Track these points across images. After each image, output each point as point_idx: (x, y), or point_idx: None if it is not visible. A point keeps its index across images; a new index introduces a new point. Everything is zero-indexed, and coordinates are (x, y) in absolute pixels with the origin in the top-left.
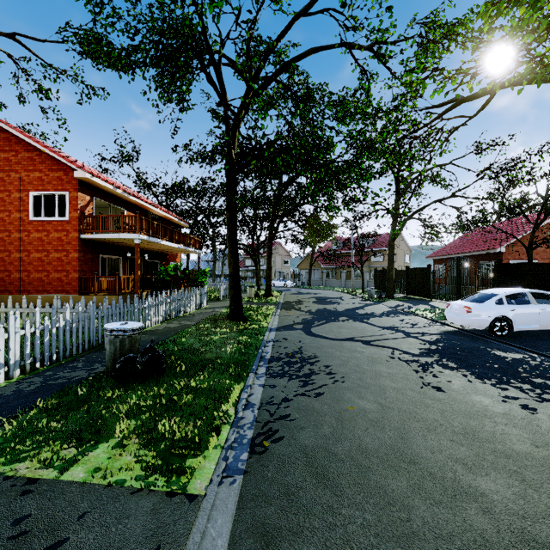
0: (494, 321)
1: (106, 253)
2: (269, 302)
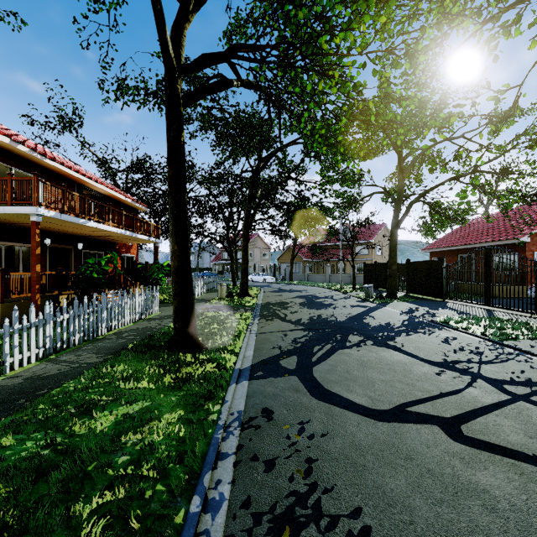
0: None
1: (1, 239)
2: (244, 304)
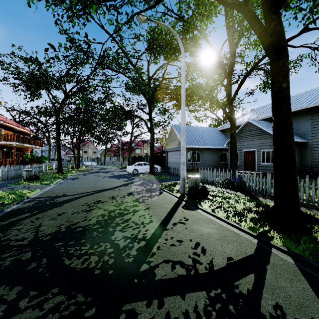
0: (134, 170)
1: None
2: (77, 170)
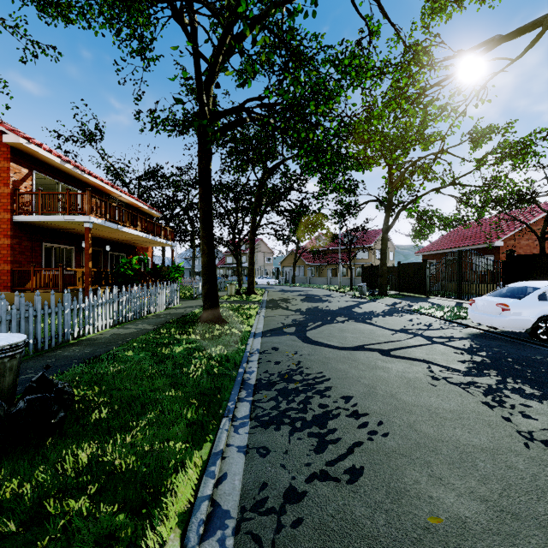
0: (538, 322)
1: (51, 242)
2: (252, 300)
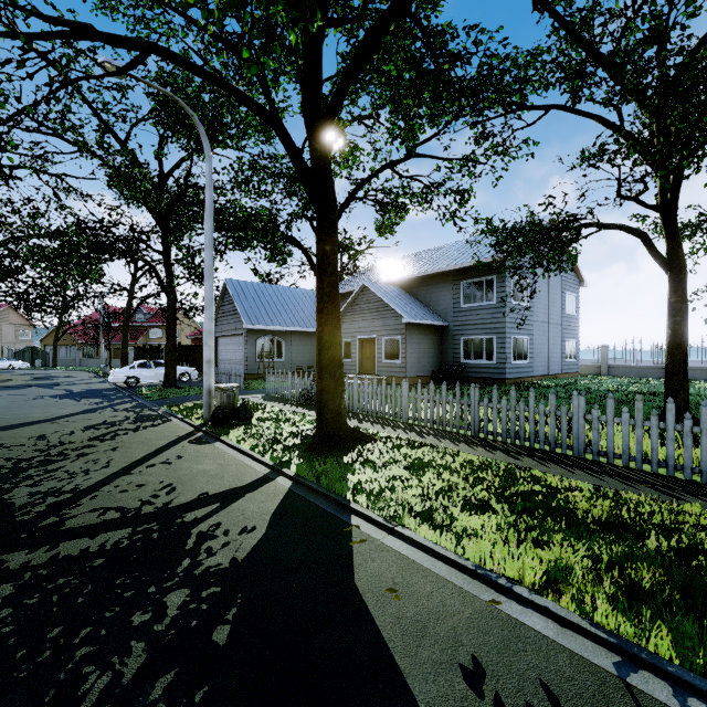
0: (128, 379)
1: None
2: None
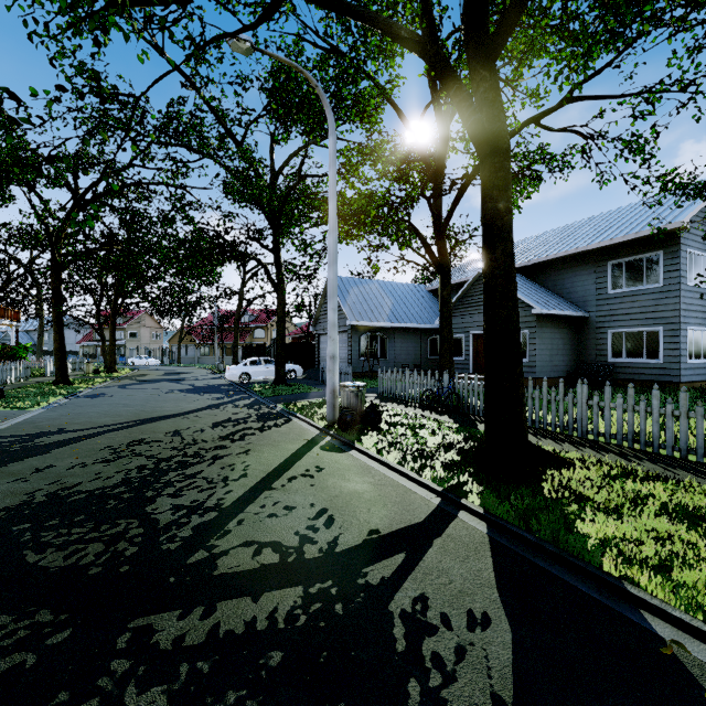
0: (241, 375)
1: None
2: (109, 376)
